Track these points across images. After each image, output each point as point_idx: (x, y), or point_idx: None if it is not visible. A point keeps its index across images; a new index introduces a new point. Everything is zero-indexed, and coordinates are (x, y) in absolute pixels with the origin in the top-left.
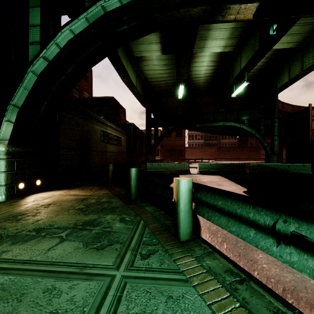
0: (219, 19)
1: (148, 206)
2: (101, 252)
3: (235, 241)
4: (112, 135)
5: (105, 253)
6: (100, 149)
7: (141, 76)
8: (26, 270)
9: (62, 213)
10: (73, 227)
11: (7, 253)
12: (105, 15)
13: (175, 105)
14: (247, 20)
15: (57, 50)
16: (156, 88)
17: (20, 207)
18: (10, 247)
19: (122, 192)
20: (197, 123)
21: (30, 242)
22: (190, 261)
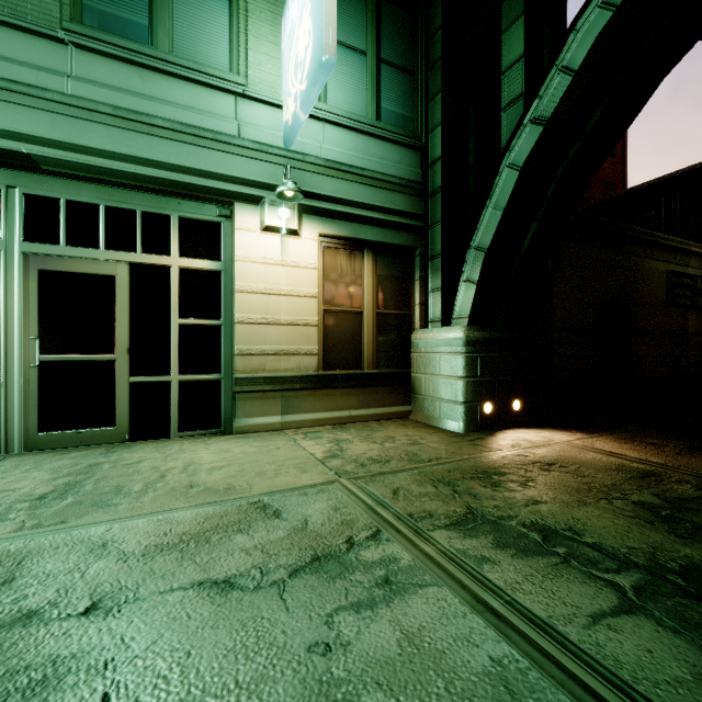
0: None
1: None
2: None
3: None
4: None
5: None
6: (663, 327)
7: None
8: (549, 656)
9: (592, 500)
10: (649, 570)
11: (491, 566)
12: None
13: None
14: None
15: (565, 84)
16: None
17: (492, 455)
18: (493, 552)
19: None
20: None
21: (533, 559)
22: None
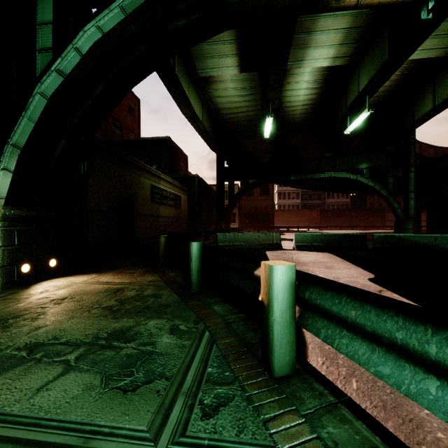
0: (331, 5)
1: (218, 304)
2: (130, 398)
3: (372, 375)
4: (167, 192)
5: (136, 402)
6: (149, 212)
7: (209, 106)
8: None
9: (80, 314)
10: (91, 343)
11: None
12: (150, 2)
13: (260, 148)
14: (376, 4)
15: (78, 59)
16: (231, 124)
17: (18, 303)
18: None
19: (179, 278)
20: (292, 175)
21: (12, 371)
22: (296, 425)
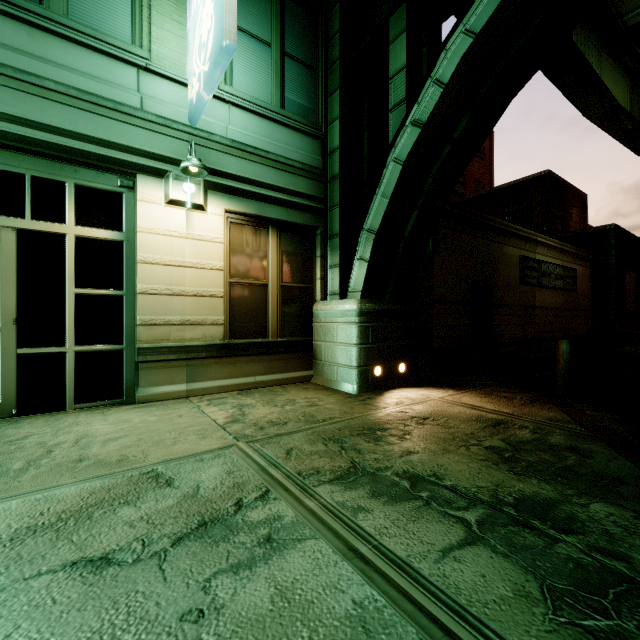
0: None
1: None
2: None
3: None
4: (549, 265)
5: None
6: (517, 301)
7: None
8: (403, 592)
9: (454, 448)
10: (491, 505)
11: (365, 515)
12: None
13: None
14: None
15: (437, 94)
16: None
17: (378, 412)
18: (368, 501)
19: (615, 425)
20: None
21: (401, 505)
22: None
